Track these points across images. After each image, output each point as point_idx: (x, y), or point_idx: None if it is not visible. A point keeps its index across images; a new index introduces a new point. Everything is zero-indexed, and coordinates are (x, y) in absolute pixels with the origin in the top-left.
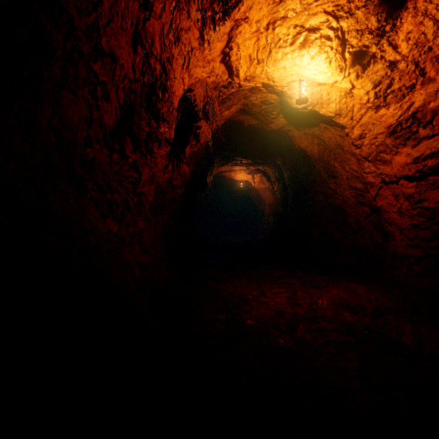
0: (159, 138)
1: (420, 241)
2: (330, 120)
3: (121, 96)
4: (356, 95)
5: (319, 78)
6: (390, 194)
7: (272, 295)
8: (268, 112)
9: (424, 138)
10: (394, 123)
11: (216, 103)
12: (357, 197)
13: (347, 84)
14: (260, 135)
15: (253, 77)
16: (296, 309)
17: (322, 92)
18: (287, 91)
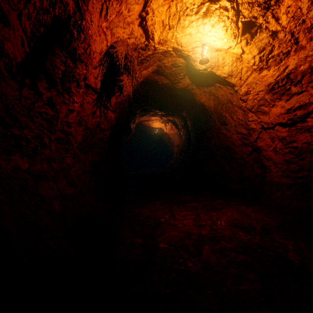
0: (77, 78)
1: (290, 173)
2: (224, 80)
3: (27, 25)
4: (245, 59)
5: (217, 44)
6: (268, 137)
7: (181, 217)
8: (177, 73)
9: (295, 94)
10: (272, 82)
11: (135, 61)
12: (242, 139)
13: (239, 50)
14: (171, 93)
15: (165, 41)
16: (201, 230)
17: (219, 57)
18: (191, 55)
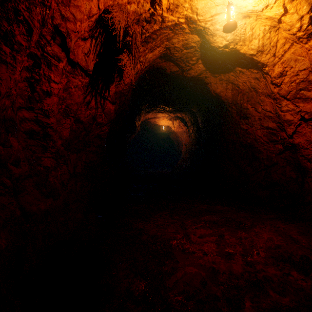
0: (25, 17)
1: None
2: (248, 62)
3: None
4: (285, 24)
5: (248, 3)
6: (310, 131)
7: (198, 239)
8: (188, 57)
9: None
10: None
11: (138, 35)
12: (269, 135)
13: (279, 9)
14: (180, 85)
15: (176, 6)
16: (230, 264)
17: (246, 27)
18: (209, 27)
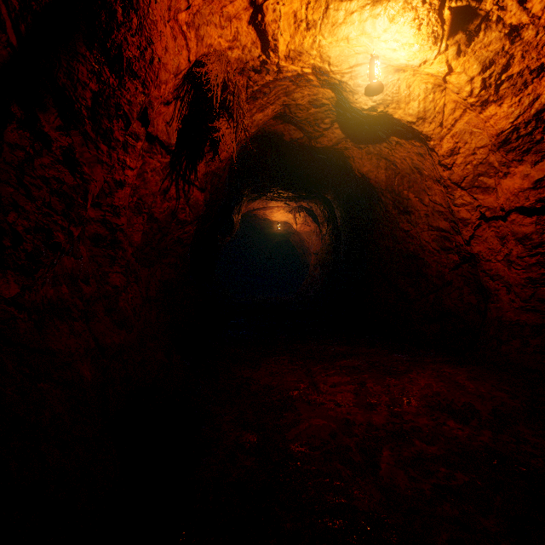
0: (125, 111)
1: (539, 303)
2: (407, 130)
3: None
4: (452, 86)
5: (399, 56)
6: (493, 235)
7: (329, 388)
8: (318, 119)
9: None
10: (507, 128)
11: (243, 93)
12: (440, 240)
13: (441, 66)
14: (306, 157)
15: (299, 54)
16: (371, 415)
17: (400, 84)
18: (348, 81)
